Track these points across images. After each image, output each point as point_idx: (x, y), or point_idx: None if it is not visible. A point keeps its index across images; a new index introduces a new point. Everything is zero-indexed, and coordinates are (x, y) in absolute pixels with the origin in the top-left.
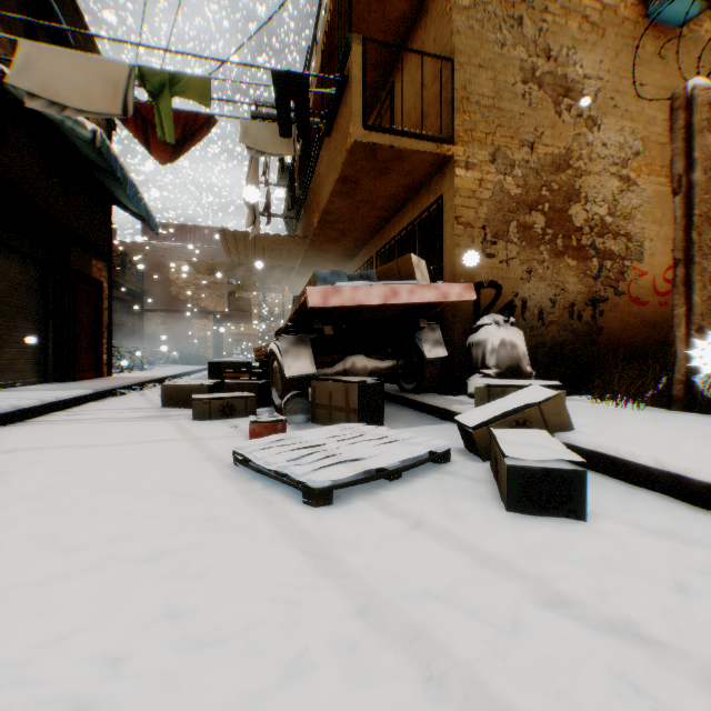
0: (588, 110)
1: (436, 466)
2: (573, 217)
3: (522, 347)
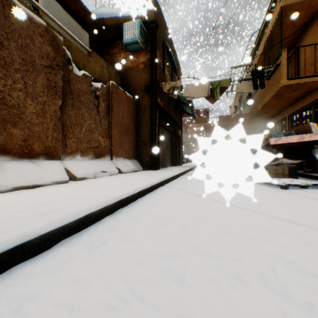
0: None
1: None
2: None
3: None
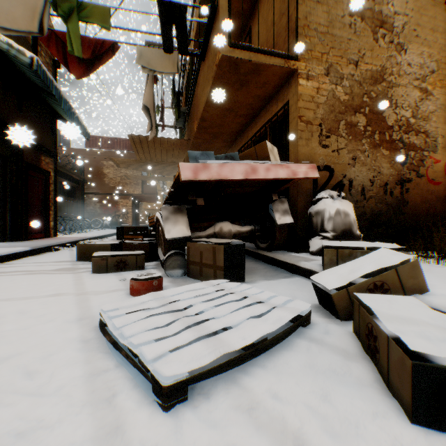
0: (397, 38)
1: (298, 329)
2: (386, 118)
3: (353, 215)
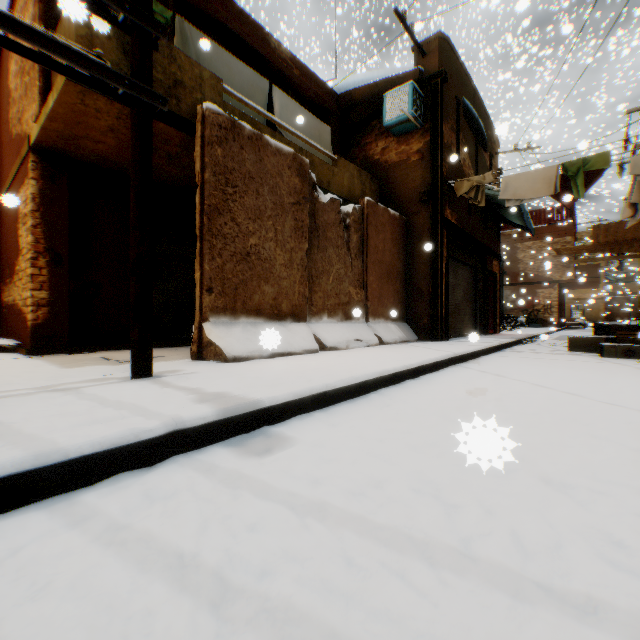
0: None
1: None
2: None
3: None
